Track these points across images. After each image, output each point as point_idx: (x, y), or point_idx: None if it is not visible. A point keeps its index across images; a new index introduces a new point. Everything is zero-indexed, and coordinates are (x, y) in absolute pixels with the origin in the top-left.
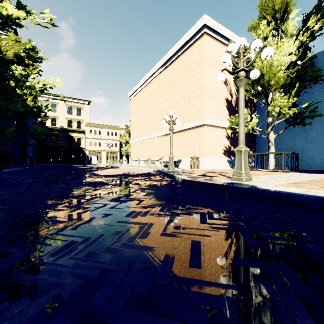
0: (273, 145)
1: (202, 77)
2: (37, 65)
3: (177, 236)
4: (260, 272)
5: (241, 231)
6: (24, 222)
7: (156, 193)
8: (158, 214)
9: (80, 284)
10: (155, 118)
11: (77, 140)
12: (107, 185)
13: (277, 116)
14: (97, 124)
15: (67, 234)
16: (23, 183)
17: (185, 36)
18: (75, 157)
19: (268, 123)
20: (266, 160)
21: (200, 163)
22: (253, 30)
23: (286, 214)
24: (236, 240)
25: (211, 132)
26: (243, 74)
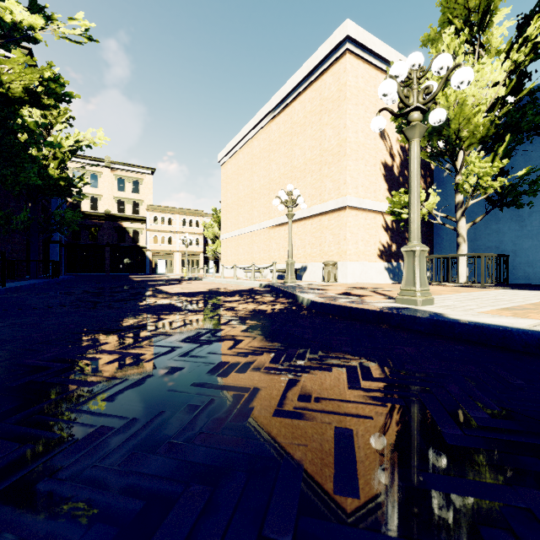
0: (465, 242)
1: (343, 125)
2: (65, 108)
3: (306, 417)
4: (487, 509)
5: (430, 407)
6: (20, 384)
7: (264, 326)
8: (268, 369)
9: (103, 537)
10: (262, 196)
11: (133, 234)
12: (179, 311)
13: (473, 192)
14: (167, 208)
15: (95, 411)
16: (36, 307)
17: (313, 56)
18: (129, 262)
19: (457, 204)
20: (452, 268)
21: (339, 273)
22: (430, 44)
23: (509, 371)
24: (423, 428)
25: (358, 219)
26: (418, 116)
